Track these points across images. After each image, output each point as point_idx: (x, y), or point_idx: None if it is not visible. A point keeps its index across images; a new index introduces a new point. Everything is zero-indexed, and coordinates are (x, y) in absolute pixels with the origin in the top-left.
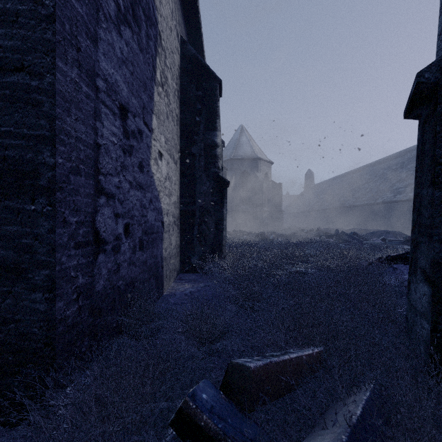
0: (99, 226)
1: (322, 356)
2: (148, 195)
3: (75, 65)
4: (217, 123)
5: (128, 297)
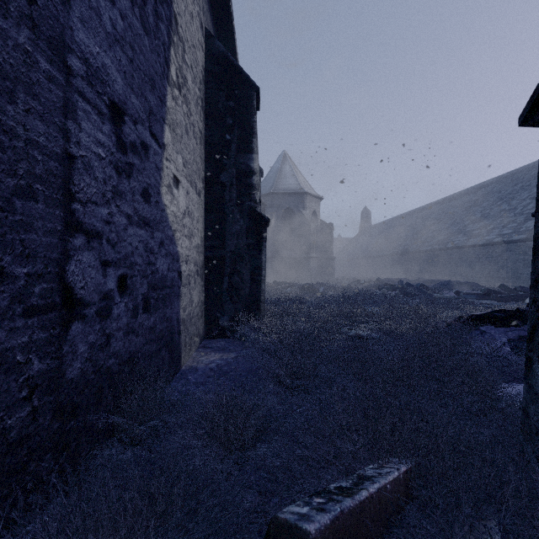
0: (72, 279)
1: (411, 476)
2: (157, 235)
3: (25, 23)
4: (254, 144)
5: (124, 382)
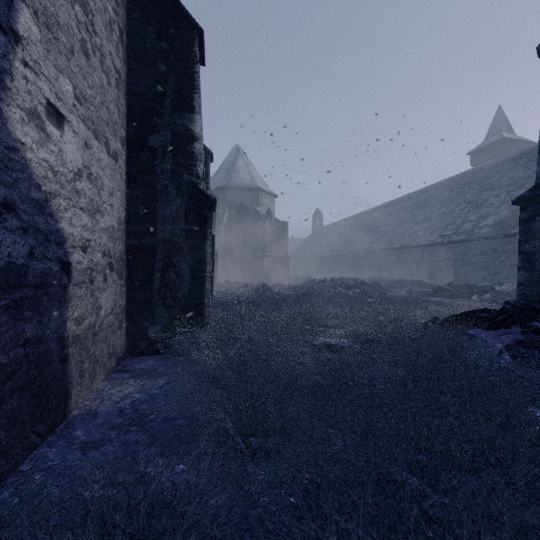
0: None
1: None
2: None
3: None
4: (196, 101)
5: None
